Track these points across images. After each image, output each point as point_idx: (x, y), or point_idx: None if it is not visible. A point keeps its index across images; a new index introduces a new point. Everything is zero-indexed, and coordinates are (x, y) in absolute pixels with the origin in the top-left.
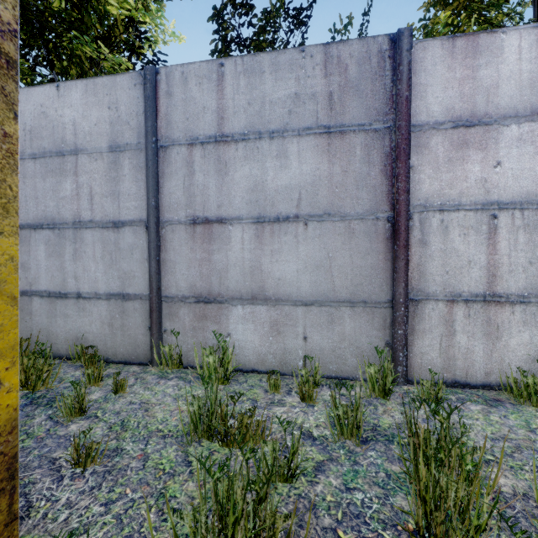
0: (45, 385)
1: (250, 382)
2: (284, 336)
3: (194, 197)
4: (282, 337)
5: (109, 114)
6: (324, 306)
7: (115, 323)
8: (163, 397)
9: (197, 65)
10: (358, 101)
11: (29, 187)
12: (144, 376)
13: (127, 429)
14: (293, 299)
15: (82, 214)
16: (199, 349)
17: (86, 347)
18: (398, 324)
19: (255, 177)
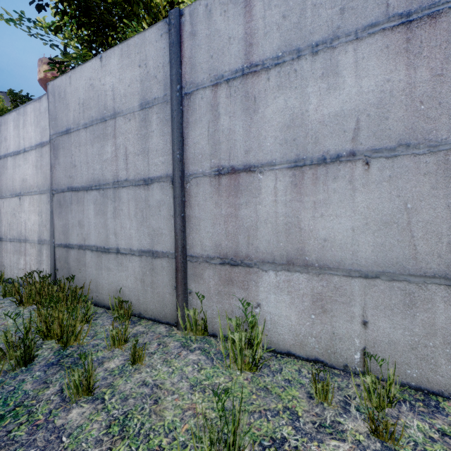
0: (78, 340)
1: (285, 374)
2: (332, 316)
3: (219, 145)
4: (329, 317)
5: (140, 72)
6: (398, 281)
7: (146, 279)
8: (179, 380)
9: None
10: None
11: (82, 153)
12: (167, 341)
13: (125, 434)
14: (346, 268)
15: (120, 174)
16: (225, 317)
17: (120, 301)
18: None
19: (292, 109)
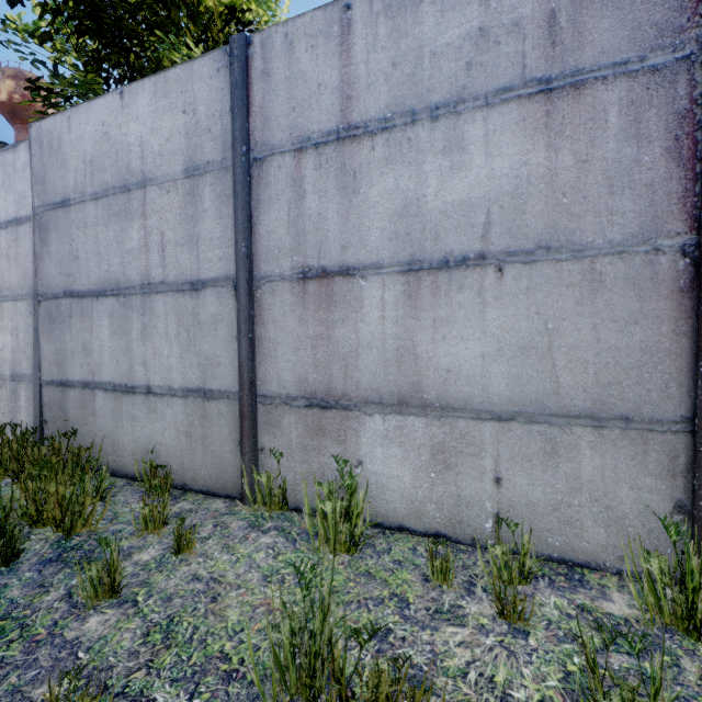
0: (88, 526)
1: (395, 554)
2: (457, 473)
3: (304, 236)
4: (454, 475)
5: (184, 122)
6: (537, 423)
7: (194, 432)
8: (247, 570)
9: (309, 18)
10: (613, 16)
11: (90, 239)
12: (228, 520)
13: (172, 642)
14: (475, 408)
15: (152, 273)
16: (313, 482)
17: (154, 467)
18: None
19: (405, 192)
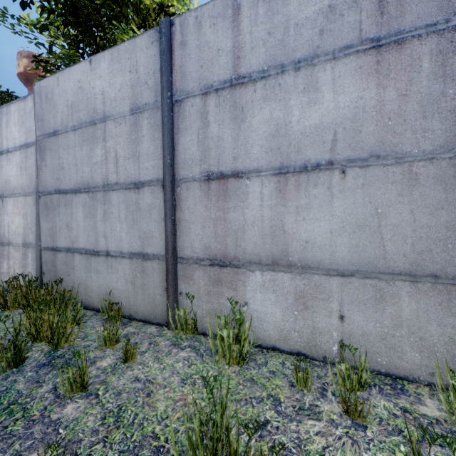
0: (68, 342)
1: (270, 366)
2: (313, 312)
3: (208, 151)
4: (311, 313)
5: (130, 78)
6: (370, 278)
7: (136, 281)
8: (170, 375)
9: (211, 5)
10: None
11: (71, 156)
12: (158, 340)
13: (120, 424)
14: (325, 267)
15: (110, 177)
16: (214, 316)
17: (111, 303)
18: None
19: (277, 120)
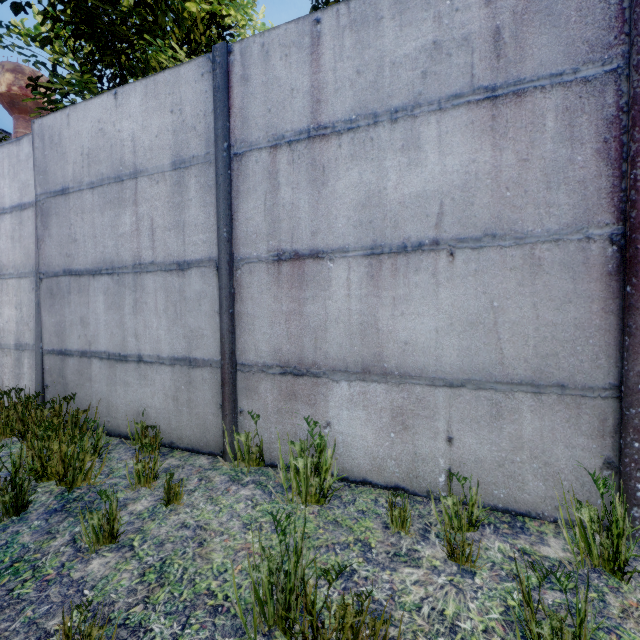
0: (87, 480)
1: (359, 504)
2: (414, 434)
3: (279, 223)
4: (411, 435)
5: (172, 120)
6: (484, 389)
7: (180, 396)
8: (229, 519)
9: (283, 30)
10: (550, 33)
11: (87, 223)
12: (211, 475)
13: (165, 581)
14: (430, 376)
15: (143, 255)
16: (286, 441)
17: (145, 427)
18: (634, 429)
19: (368, 185)
